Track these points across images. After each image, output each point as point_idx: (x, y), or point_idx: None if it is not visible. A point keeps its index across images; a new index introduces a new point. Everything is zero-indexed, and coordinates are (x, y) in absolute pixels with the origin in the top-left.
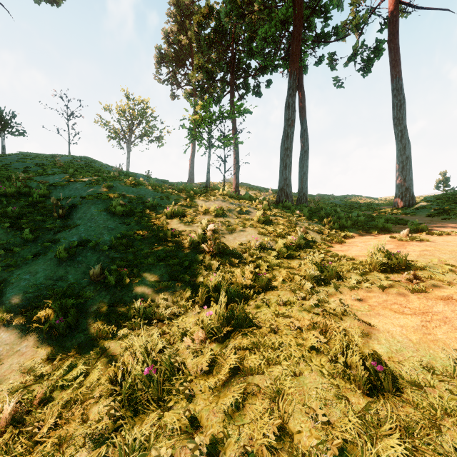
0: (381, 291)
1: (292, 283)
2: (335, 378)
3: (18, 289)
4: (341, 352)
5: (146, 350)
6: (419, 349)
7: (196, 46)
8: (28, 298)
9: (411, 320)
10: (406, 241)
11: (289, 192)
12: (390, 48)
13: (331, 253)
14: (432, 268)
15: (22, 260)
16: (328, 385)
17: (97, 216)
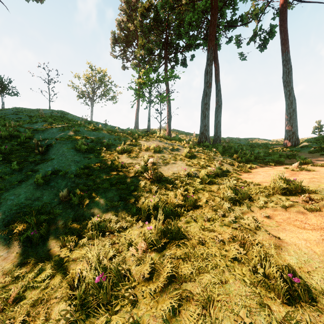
0: (284, 210)
1: (213, 203)
2: (256, 286)
3: (4, 207)
4: (259, 263)
5: (98, 259)
6: (323, 260)
7: (140, 31)
8: (11, 214)
9: (312, 234)
10: (297, 171)
11: (207, 135)
12: (281, 30)
13: (241, 180)
14: (321, 191)
15: (10, 185)
16: (250, 293)
17: (67, 152)
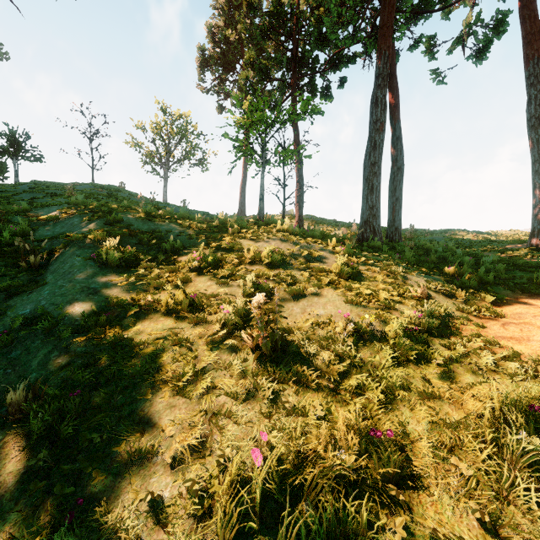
0: None
1: (463, 461)
2: None
3: None
4: None
5: None
6: None
7: (246, 37)
8: None
9: None
10: None
11: (377, 226)
12: (524, 16)
13: (498, 347)
14: None
15: None
16: None
17: (78, 267)
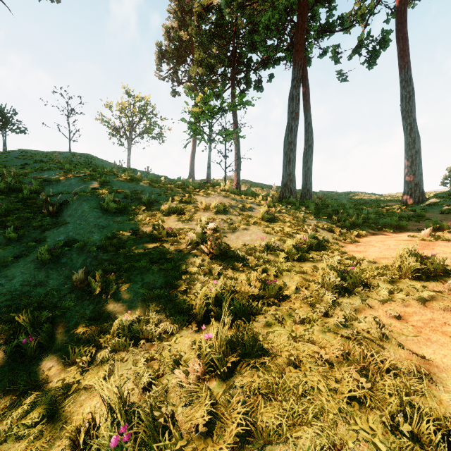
0: (422, 306)
1: (307, 292)
2: None
3: None
4: (398, 408)
5: (120, 396)
6: None
7: (196, 40)
8: None
9: None
10: (430, 241)
11: (293, 188)
12: (399, 37)
13: (347, 255)
14: None
15: (2, 262)
16: None
17: (88, 212)
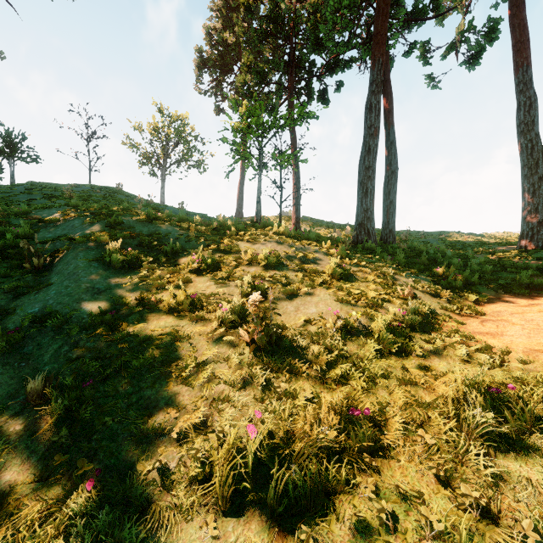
0: None
1: (429, 434)
2: None
3: None
4: None
5: None
6: None
7: (244, 40)
8: None
9: None
10: None
11: (371, 228)
12: (514, 25)
13: (473, 341)
14: None
15: None
16: None
17: (83, 268)
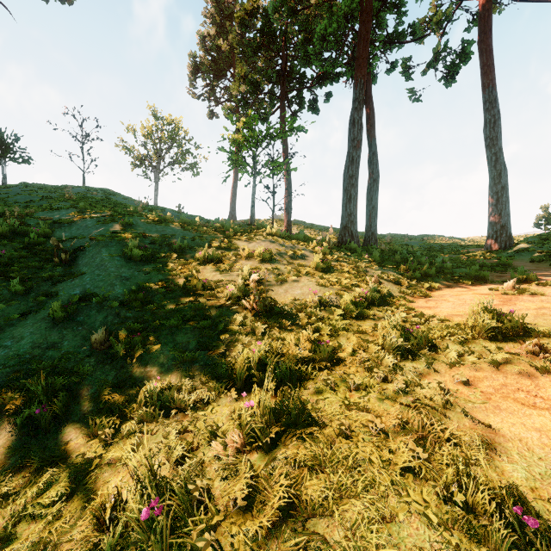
0: (495, 370)
1: (365, 354)
2: (451, 528)
3: None
4: (455, 479)
5: (151, 468)
6: None
7: (238, 51)
8: (4, 374)
9: (550, 419)
10: (513, 295)
11: (354, 231)
12: (482, 50)
13: (415, 311)
14: None
15: (6, 321)
16: (440, 543)
17: (108, 261)
